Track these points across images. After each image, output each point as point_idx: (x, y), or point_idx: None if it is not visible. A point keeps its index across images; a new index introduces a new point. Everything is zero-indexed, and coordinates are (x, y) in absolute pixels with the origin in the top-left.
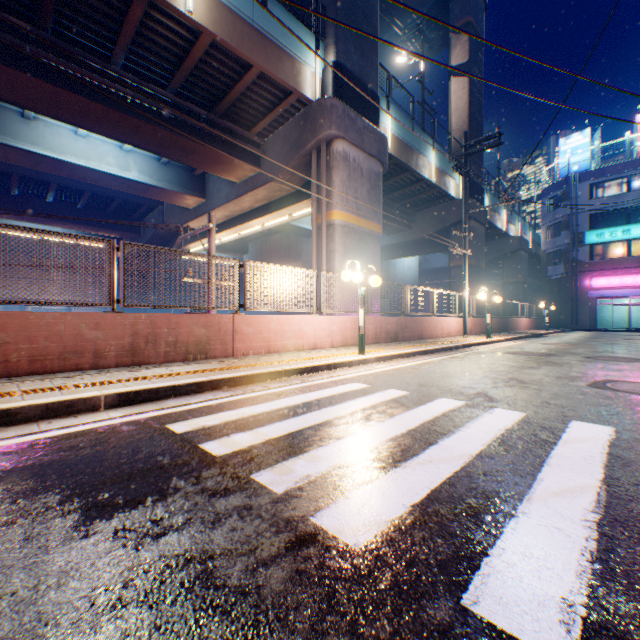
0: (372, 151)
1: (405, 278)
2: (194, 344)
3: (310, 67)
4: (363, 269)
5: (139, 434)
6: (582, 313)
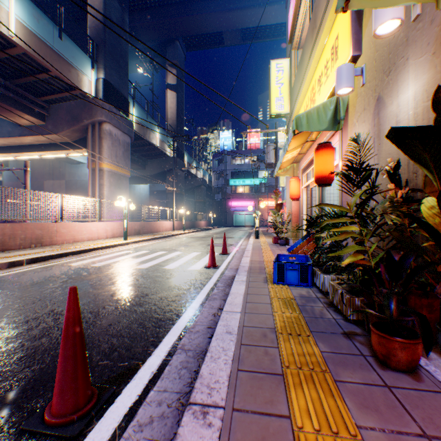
0: (126, 131)
1: (142, 196)
2: (36, 239)
3: (89, 77)
4: (121, 195)
5: (62, 266)
6: (229, 218)
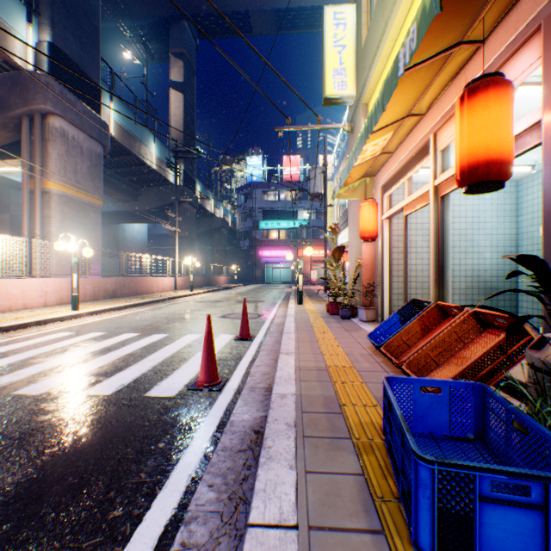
0: (94, 134)
1: (136, 241)
2: None
3: (21, 36)
4: (85, 235)
5: None
6: (259, 272)
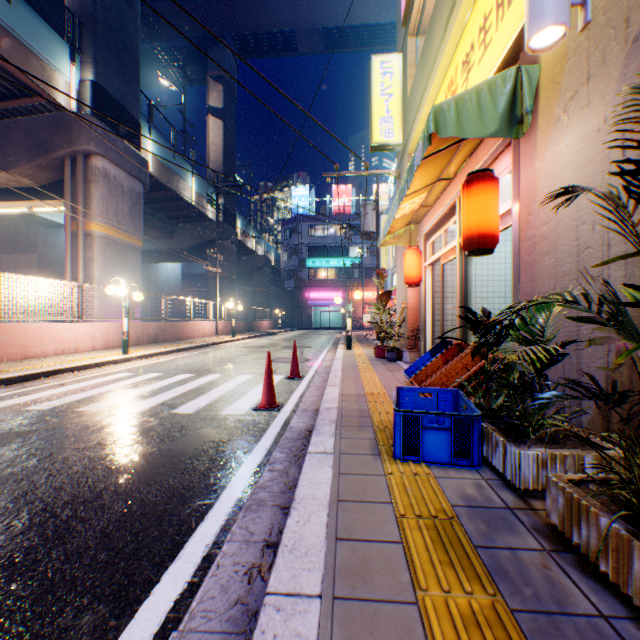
0: (135, 172)
1: (169, 281)
2: None
3: (65, 76)
4: (125, 278)
5: None
6: (305, 317)
